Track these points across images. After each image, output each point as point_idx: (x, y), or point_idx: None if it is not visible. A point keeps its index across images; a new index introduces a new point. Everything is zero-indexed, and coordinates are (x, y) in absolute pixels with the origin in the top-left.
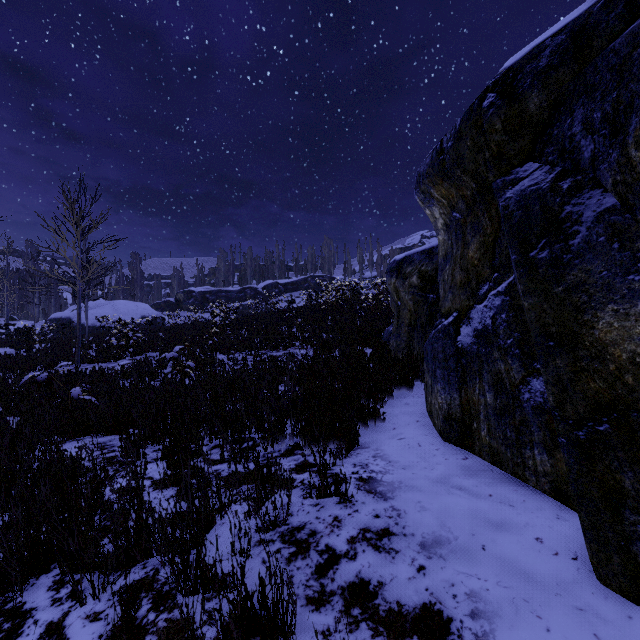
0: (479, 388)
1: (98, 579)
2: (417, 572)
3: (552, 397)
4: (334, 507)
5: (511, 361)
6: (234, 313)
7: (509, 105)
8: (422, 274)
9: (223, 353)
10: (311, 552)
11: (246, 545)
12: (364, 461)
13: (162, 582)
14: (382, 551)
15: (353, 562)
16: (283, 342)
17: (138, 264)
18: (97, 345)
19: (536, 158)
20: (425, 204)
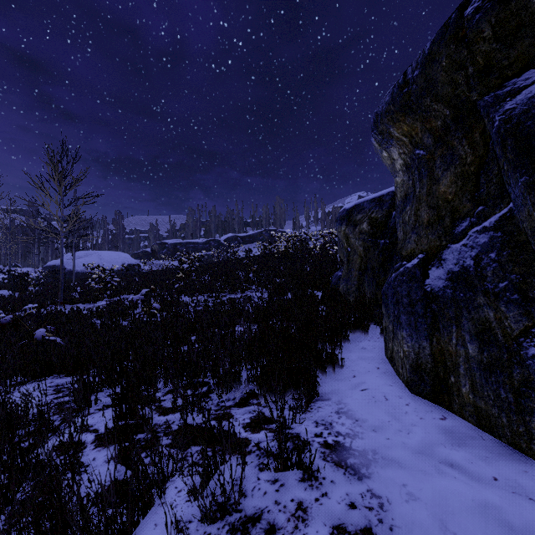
0: (457, 337)
1: None
2: None
3: None
4: (297, 486)
5: (505, 308)
6: (199, 261)
7: (503, 5)
8: (372, 221)
9: (188, 295)
10: None
11: None
12: (327, 418)
13: None
14: None
15: None
16: (241, 286)
17: (120, 220)
18: (81, 288)
19: None
20: (382, 146)
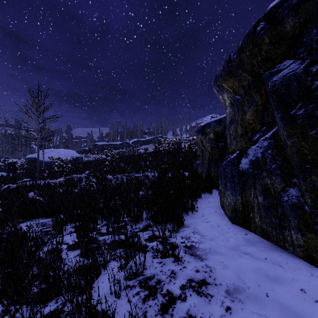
0: (253, 193)
1: (26, 311)
2: (226, 311)
3: (310, 200)
4: (171, 264)
5: (275, 178)
6: (117, 155)
7: (273, 27)
8: (215, 132)
9: (111, 175)
10: (158, 295)
11: (118, 288)
12: (187, 235)
13: (66, 313)
14: (202, 295)
15: (184, 303)
16: (142, 169)
17: (70, 131)
18: (48, 171)
19: (291, 57)
20: (219, 92)
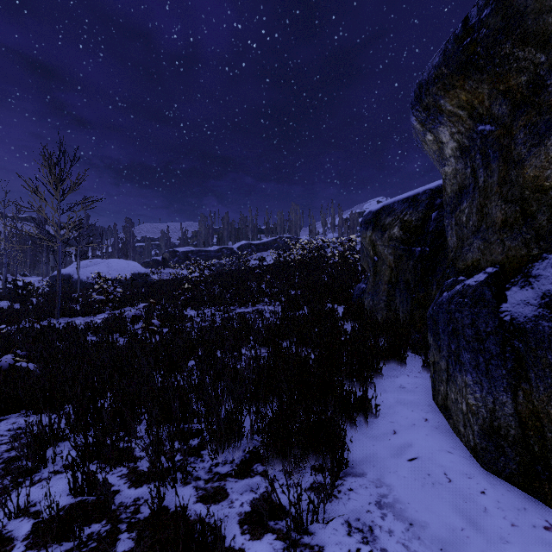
0: None
1: None
2: None
3: None
4: None
5: None
6: (209, 270)
7: None
8: (405, 225)
9: (194, 308)
10: None
11: None
12: (364, 516)
13: None
14: None
15: None
16: (251, 298)
17: (131, 228)
18: (84, 299)
19: None
20: (426, 126)
